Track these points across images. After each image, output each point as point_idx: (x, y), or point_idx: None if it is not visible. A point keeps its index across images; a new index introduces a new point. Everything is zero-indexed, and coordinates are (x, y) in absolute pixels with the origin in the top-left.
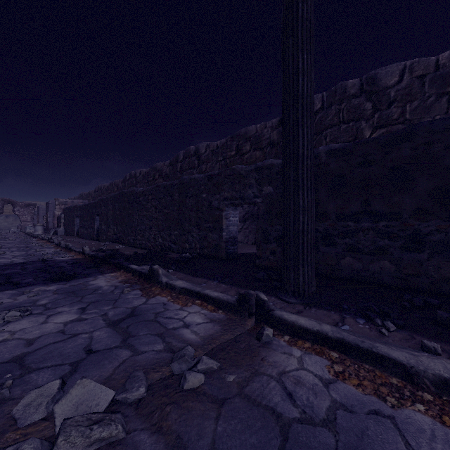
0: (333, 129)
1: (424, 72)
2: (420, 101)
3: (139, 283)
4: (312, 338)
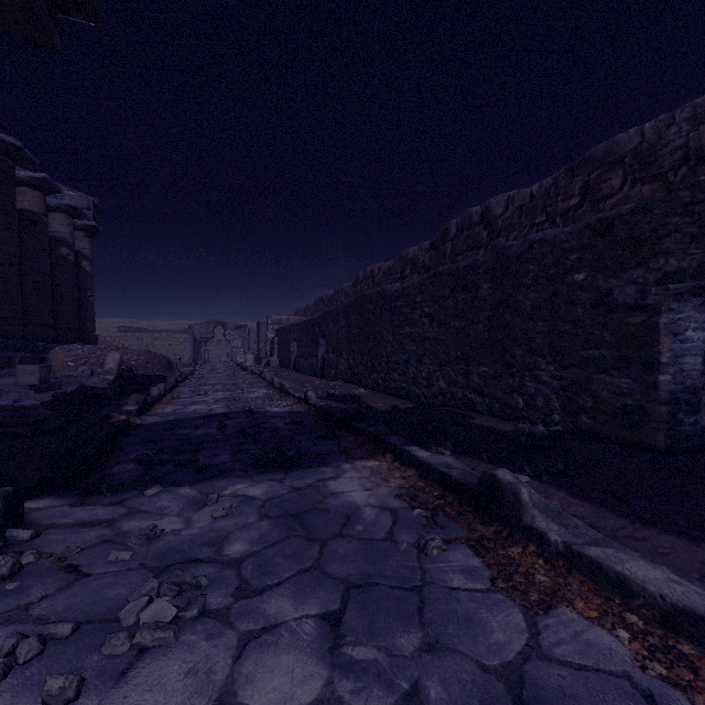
0: None
1: None
2: None
3: (453, 514)
4: None
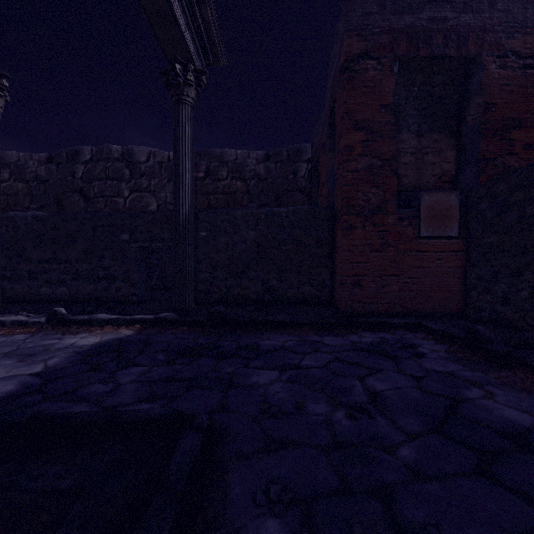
0: (101, 183)
1: (162, 160)
2: (159, 180)
3: None
4: None
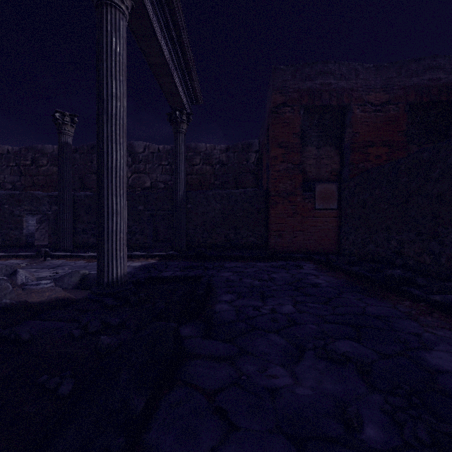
0: None
1: (154, 151)
2: (152, 165)
3: None
4: (64, 257)
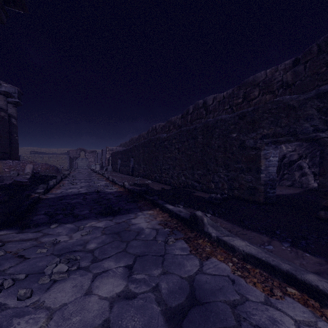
0: None
1: None
2: None
3: (180, 229)
4: None
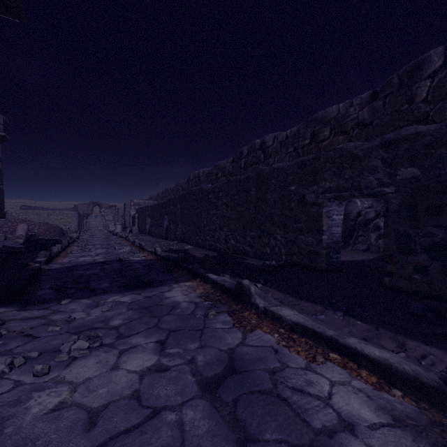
0: None
1: None
2: None
3: (224, 302)
4: None
